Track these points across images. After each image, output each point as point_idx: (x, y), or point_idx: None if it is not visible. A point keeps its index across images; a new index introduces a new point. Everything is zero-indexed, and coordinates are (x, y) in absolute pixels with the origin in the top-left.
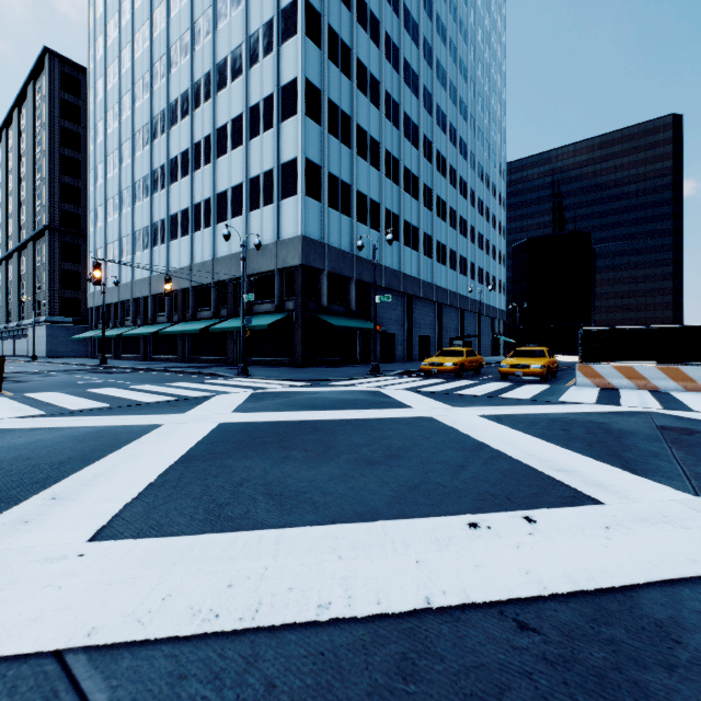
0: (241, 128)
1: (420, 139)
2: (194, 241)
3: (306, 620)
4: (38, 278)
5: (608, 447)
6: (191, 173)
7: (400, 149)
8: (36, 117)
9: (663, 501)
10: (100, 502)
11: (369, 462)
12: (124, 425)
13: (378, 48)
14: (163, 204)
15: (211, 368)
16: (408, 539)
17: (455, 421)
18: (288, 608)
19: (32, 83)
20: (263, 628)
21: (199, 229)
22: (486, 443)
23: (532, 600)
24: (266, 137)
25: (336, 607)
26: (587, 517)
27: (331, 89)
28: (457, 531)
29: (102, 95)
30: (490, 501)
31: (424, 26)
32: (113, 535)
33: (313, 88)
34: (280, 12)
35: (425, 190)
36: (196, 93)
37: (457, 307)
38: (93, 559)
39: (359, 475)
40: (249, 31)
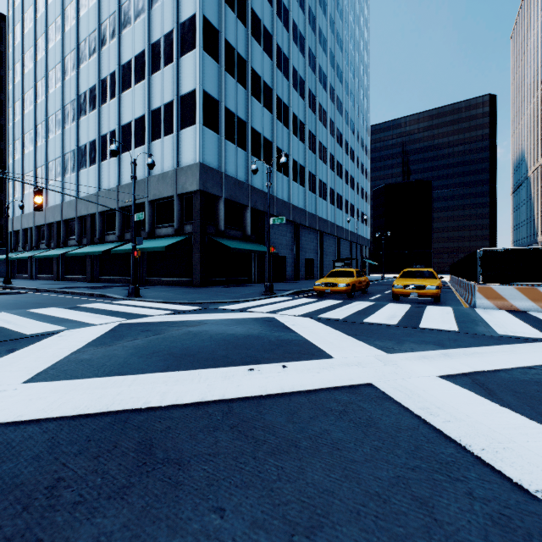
0: (143, 64)
1: (305, 92)
2: (101, 170)
3: None
4: None
5: None
6: (98, 107)
7: (289, 97)
8: None
9: None
10: None
11: None
12: None
13: (270, 5)
14: (73, 136)
15: (109, 288)
16: None
17: (423, 400)
18: None
19: None
20: None
21: (106, 159)
22: None
23: None
24: (167, 71)
25: None
26: None
27: (228, 31)
28: None
29: (20, 39)
30: None
31: None
32: None
33: (211, 26)
34: None
35: (310, 135)
36: (103, 33)
37: (335, 235)
38: None
39: None
40: None
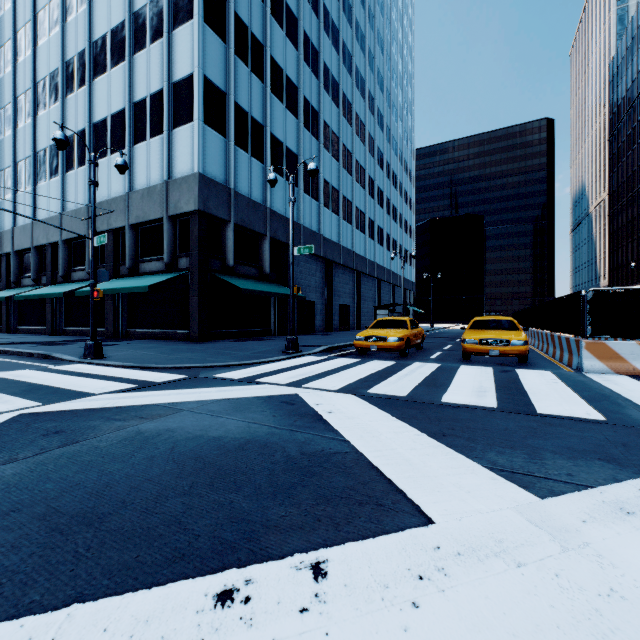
0: (123, 40)
1: (339, 96)
2: (66, 183)
3: None
4: None
5: None
6: (61, 98)
7: (319, 101)
8: None
9: None
10: None
11: None
12: None
13: None
14: (29, 138)
15: (66, 345)
16: None
17: None
18: None
19: None
20: None
21: (72, 168)
22: None
23: None
24: (154, 49)
25: None
26: None
27: (239, 2)
28: None
29: None
30: None
31: None
32: None
33: None
34: None
35: (345, 151)
36: None
37: (374, 276)
38: None
39: None
40: None
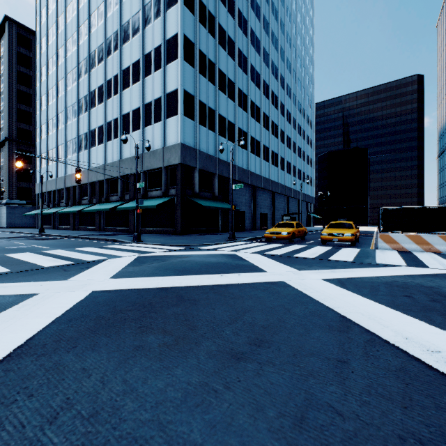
0: (139, 69)
1: (261, 82)
2: (107, 148)
3: None
4: (2, 174)
5: None
6: (104, 101)
7: (248, 88)
8: (0, 64)
9: None
10: None
11: (234, 356)
12: None
13: (233, 19)
14: (86, 122)
15: (116, 236)
16: None
17: (306, 286)
18: None
19: None
20: None
21: (110, 139)
22: (350, 317)
23: None
24: (156, 75)
25: None
26: None
27: (201, 43)
28: None
29: (45, 49)
30: None
31: (263, 8)
32: None
33: (189, 41)
34: None
35: (264, 116)
36: (108, 46)
37: (284, 194)
38: None
39: (223, 387)
40: (144, 2)
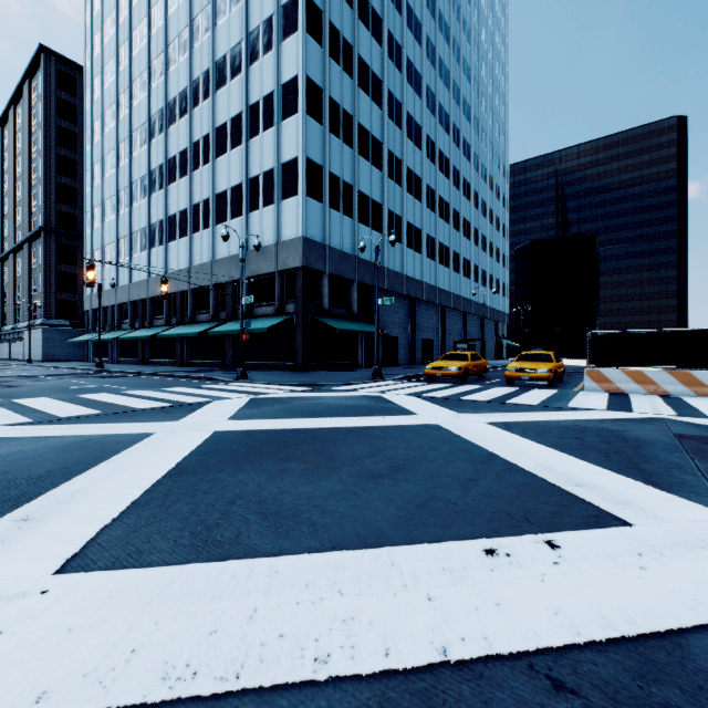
0: (241, 127)
1: (422, 139)
2: (193, 242)
3: (300, 679)
4: (34, 280)
5: (626, 458)
6: (189, 173)
7: (403, 149)
8: (32, 116)
9: (696, 521)
10: (75, 524)
11: (373, 476)
12: (113, 434)
13: (380, 47)
14: (161, 204)
15: (210, 372)
16: (417, 570)
17: (462, 429)
18: (280, 662)
19: (27, 82)
20: (249, 689)
21: (198, 230)
22: (497, 453)
23: (566, 649)
24: (266, 136)
25: (337, 661)
26: (616, 541)
27: (332, 87)
28: (472, 560)
29: (99, 94)
30: (506, 521)
31: (427, 25)
32: (85, 564)
33: (314, 86)
34: (281, 9)
35: (428, 191)
36: (195, 92)
37: (460, 310)
38: (57, 596)
39: (362, 491)
40: (248, 28)
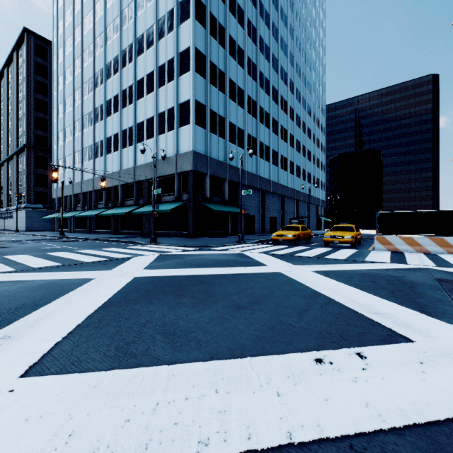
0: (153, 80)
1: (270, 89)
2: (122, 154)
3: None
4: (20, 179)
5: (406, 295)
6: (120, 110)
7: (257, 95)
8: (19, 74)
9: None
10: (37, 341)
11: (238, 307)
12: (67, 279)
13: (243, 29)
14: (102, 130)
15: (133, 238)
16: (270, 374)
17: (296, 275)
18: (173, 444)
19: (16, 51)
20: None
21: (125, 147)
22: (320, 291)
23: (375, 433)
24: (169, 86)
25: (214, 443)
26: (404, 353)
27: (212, 55)
28: (307, 366)
29: (62, 59)
30: (328, 339)
31: (273, 15)
32: (41, 370)
33: (200, 54)
34: (179, 4)
35: (273, 121)
36: (123, 57)
37: (294, 198)
38: (20, 394)
39: (231, 318)
40: (158, 16)
